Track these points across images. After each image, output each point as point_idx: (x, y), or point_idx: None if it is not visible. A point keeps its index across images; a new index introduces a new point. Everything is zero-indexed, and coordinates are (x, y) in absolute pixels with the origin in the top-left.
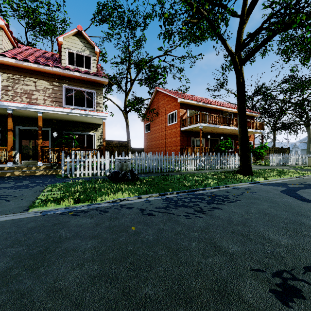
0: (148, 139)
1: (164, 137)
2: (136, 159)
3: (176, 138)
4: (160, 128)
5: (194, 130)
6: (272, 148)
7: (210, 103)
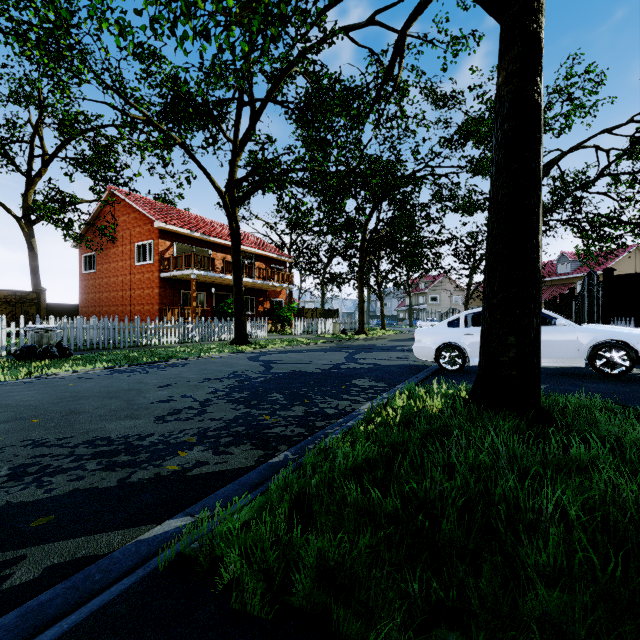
0: (92, 286)
1: (128, 286)
2: (65, 328)
3: (151, 290)
4: (120, 268)
5: (186, 278)
6: (316, 310)
7: (214, 235)
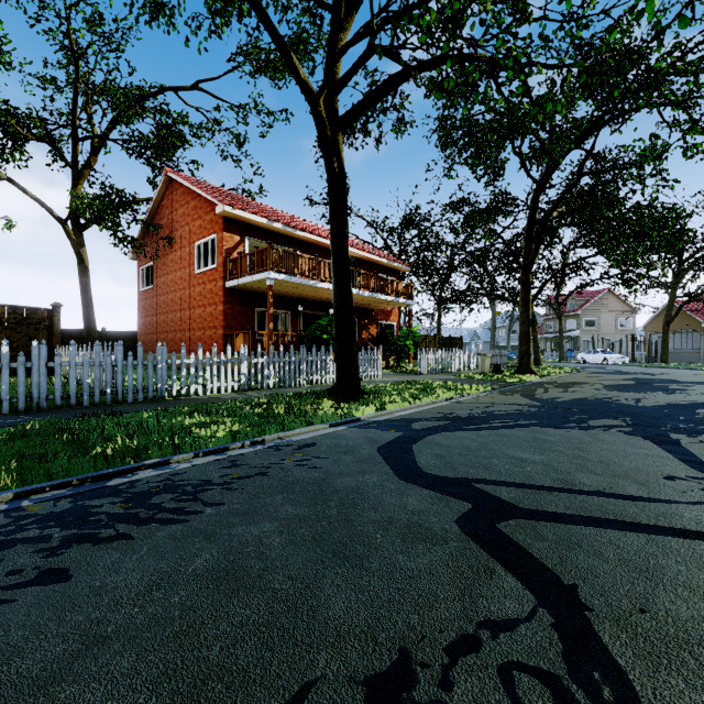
0: (150, 307)
1: (187, 303)
2: (3, 365)
3: (214, 308)
4: (178, 280)
5: (262, 289)
6: (434, 339)
7: (302, 228)
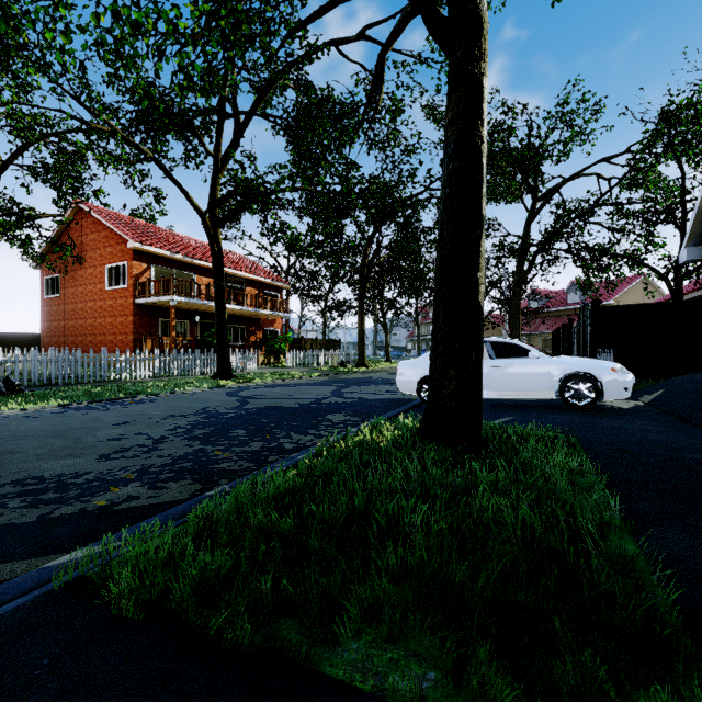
0: (56, 313)
1: (98, 313)
2: (16, 361)
3: (125, 318)
4: (88, 293)
5: (166, 305)
6: (316, 341)
7: (198, 258)
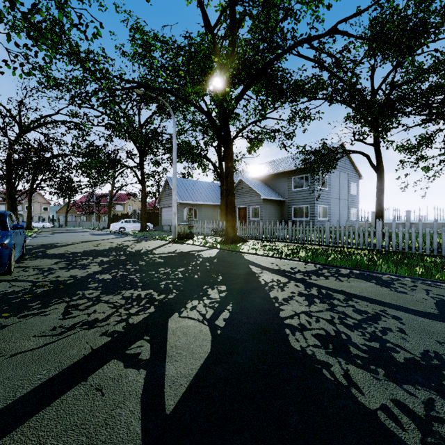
0: None
1: None
2: None
3: None
4: None
5: None
6: None
7: None
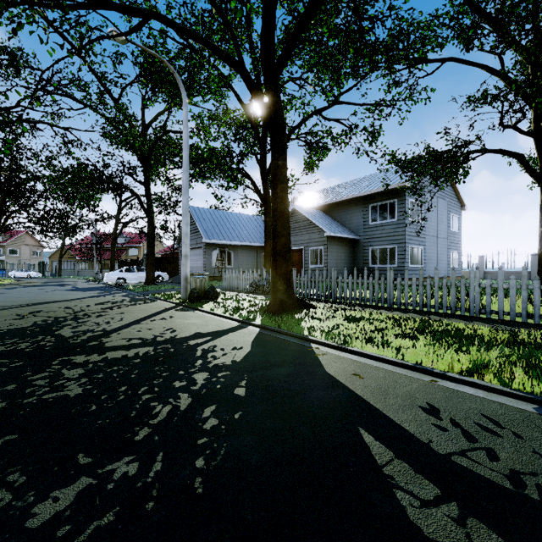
0: None
1: None
2: None
3: None
4: None
5: None
6: None
7: None
